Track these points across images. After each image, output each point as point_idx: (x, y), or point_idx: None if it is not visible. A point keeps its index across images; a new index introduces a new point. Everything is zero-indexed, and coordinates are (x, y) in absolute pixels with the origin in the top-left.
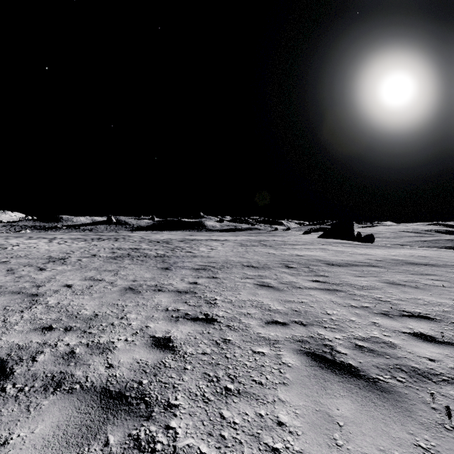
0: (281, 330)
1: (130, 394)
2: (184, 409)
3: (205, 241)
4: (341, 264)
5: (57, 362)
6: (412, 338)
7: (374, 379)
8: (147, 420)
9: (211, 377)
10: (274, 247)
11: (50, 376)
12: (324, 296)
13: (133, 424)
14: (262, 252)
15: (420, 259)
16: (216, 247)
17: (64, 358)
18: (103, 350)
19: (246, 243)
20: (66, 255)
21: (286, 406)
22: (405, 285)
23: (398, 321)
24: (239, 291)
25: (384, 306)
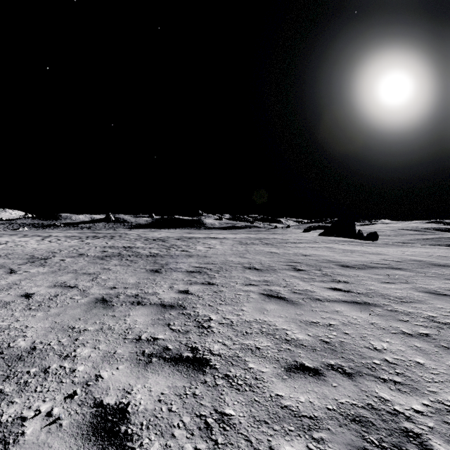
0: (315, 387)
1: None
2: None
3: (203, 239)
4: (357, 266)
5: None
6: None
7: None
8: None
9: None
10: (276, 245)
11: None
12: (357, 315)
13: None
14: (264, 252)
15: (443, 260)
16: (214, 245)
17: None
18: None
19: (246, 241)
20: (51, 254)
21: None
22: None
23: None
24: (241, 305)
25: (449, 332)
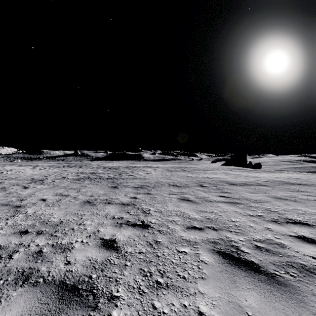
0: (199, 233)
1: (81, 286)
2: (124, 300)
3: (142, 168)
4: (239, 184)
5: (27, 260)
6: (297, 240)
7: (272, 274)
8: (93, 310)
9: (145, 272)
10: (191, 172)
11: (21, 271)
12: (229, 208)
13: (82, 314)
14: (183, 176)
15: (295, 181)
16: (150, 172)
17: (34, 256)
18: (64, 250)
19: (171, 169)
20: (44, 177)
21: (205, 297)
22: (287, 199)
23: (285, 227)
24: (167, 203)
25: (273, 215)
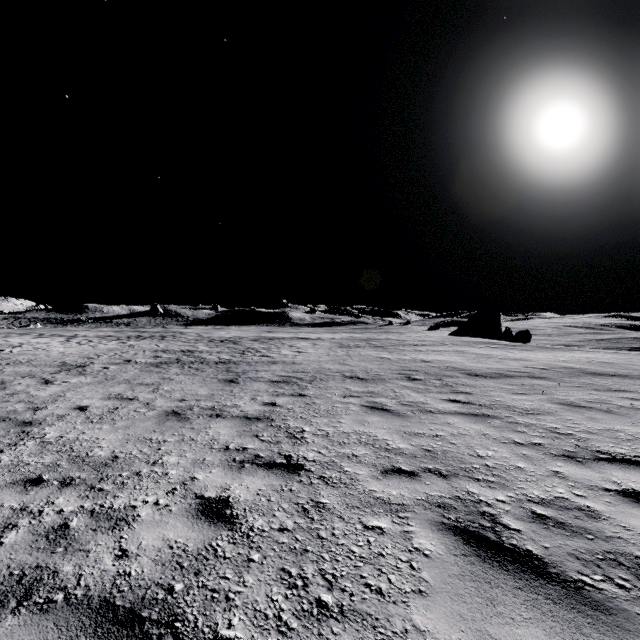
0: (409, 485)
1: (149, 613)
2: None
3: (289, 340)
4: (489, 375)
5: (34, 547)
6: (622, 499)
7: (575, 582)
8: None
9: (293, 577)
10: (389, 348)
11: (16, 574)
12: (470, 426)
13: None
14: (372, 357)
15: (603, 368)
16: (304, 348)
17: (49, 538)
18: (117, 523)
19: (348, 343)
20: (87, 360)
21: None
22: (590, 408)
23: (593, 469)
24: (339, 417)
25: (565, 442)
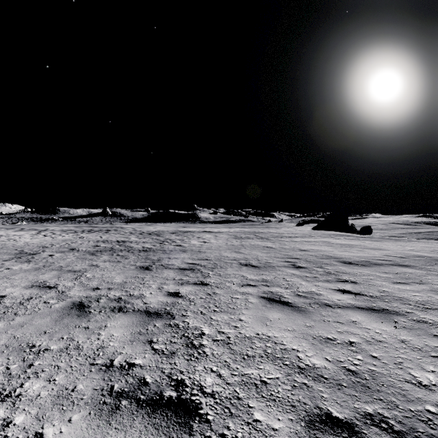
0: None
1: None
2: None
3: (198, 233)
4: (360, 263)
5: None
6: None
7: None
8: None
9: None
10: (271, 239)
11: None
12: (379, 327)
13: None
14: (260, 246)
15: None
16: (208, 239)
17: None
18: None
19: (240, 235)
20: (41, 249)
21: None
22: None
23: None
24: (239, 312)
25: None
